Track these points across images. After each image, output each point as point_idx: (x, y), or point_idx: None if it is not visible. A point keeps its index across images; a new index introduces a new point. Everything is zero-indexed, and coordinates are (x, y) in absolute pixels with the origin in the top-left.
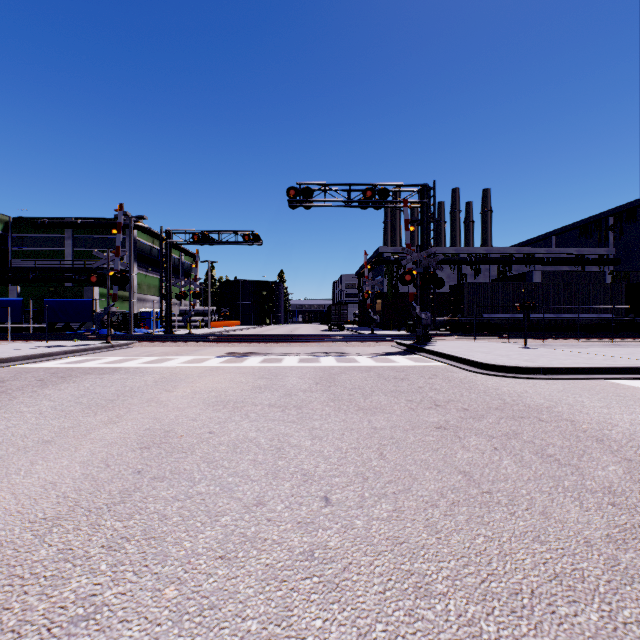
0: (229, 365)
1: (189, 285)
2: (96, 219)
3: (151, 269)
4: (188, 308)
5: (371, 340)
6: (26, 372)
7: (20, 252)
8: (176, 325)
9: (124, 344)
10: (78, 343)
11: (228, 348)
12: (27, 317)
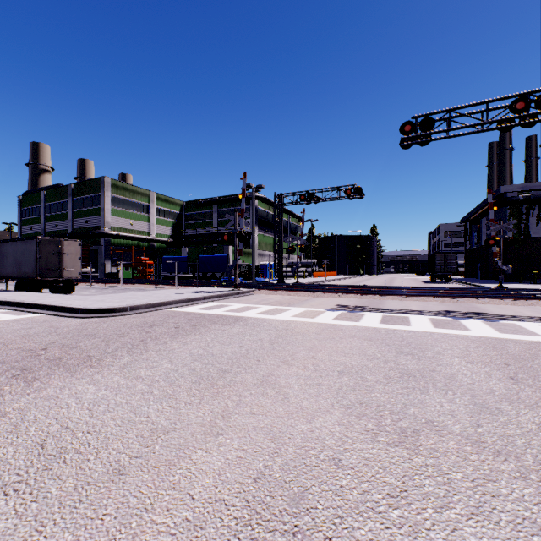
0: (346, 323)
1: (296, 240)
2: (231, 196)
3: (267, 230)
4: (294, 261)
5: (515, 297)
6: (172, 316)
7: (189, 225)
8: (286, 275)
9: (247, 291)
10: (215, 289)
11: (335, 299)
12: (191, 269)
